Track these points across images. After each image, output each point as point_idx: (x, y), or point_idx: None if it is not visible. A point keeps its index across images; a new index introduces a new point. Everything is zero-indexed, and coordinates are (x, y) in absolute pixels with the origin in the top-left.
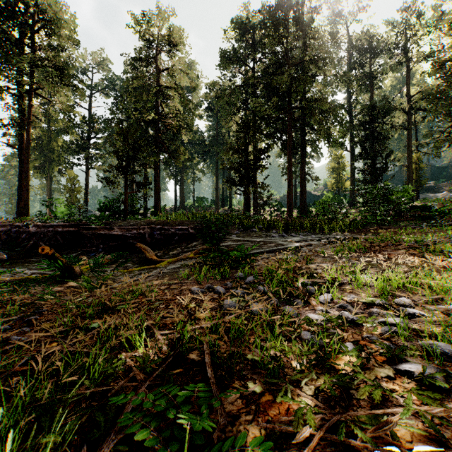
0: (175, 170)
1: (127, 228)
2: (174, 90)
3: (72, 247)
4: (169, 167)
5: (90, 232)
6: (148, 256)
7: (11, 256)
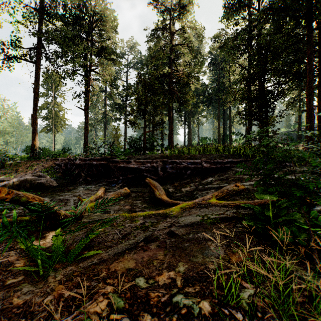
0: (184, 117)
1: (142, 161)
2: (184, 46)
3: (102, 177)
4: (179, 115)
5: (113, 164)
6: (157, 195)
7: (61, 183)
